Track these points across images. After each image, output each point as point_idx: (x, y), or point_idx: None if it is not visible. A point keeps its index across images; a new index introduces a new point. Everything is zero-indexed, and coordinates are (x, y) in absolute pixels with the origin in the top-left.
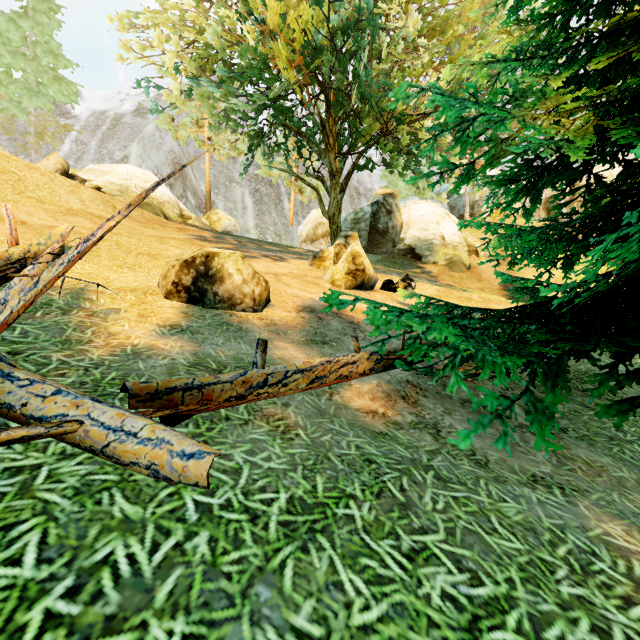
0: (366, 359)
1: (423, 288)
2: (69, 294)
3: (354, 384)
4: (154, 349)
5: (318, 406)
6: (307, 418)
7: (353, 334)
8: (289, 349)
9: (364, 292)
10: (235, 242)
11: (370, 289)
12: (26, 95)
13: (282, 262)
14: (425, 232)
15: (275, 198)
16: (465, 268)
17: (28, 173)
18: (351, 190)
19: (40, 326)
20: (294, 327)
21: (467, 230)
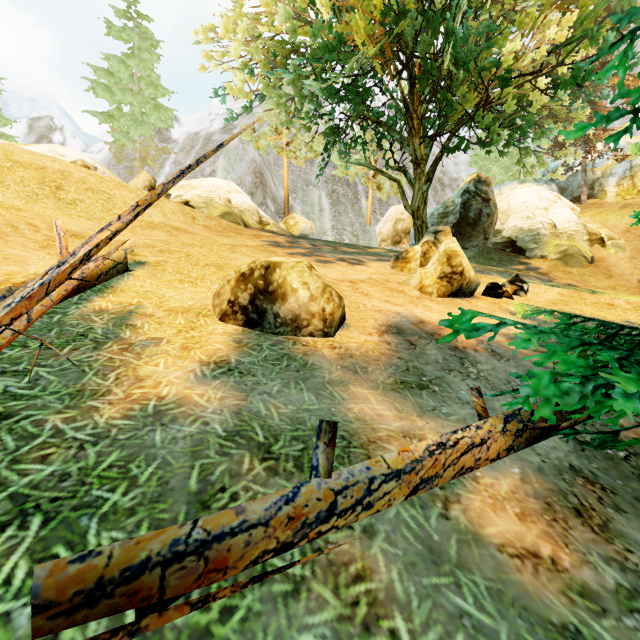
0: (501, 433)
1: (539, 291)
2: (113, 320)
3: (481, 476)
4: (184, 404)
5: (426, 536)
6: (409, 573)
7: (461, 369)
8: (371, 400)
9: (462, 300)
10: (309, 246)
11: (469, 295)
12: (133, 126)
13: (360, 266)
14: (529, 221)
15: (352, 197)
16: (586, 262)
17: (118, 191)
18: (434, 182)
19: (58, 368)
20: (377, 359)
21: (585, 215)
